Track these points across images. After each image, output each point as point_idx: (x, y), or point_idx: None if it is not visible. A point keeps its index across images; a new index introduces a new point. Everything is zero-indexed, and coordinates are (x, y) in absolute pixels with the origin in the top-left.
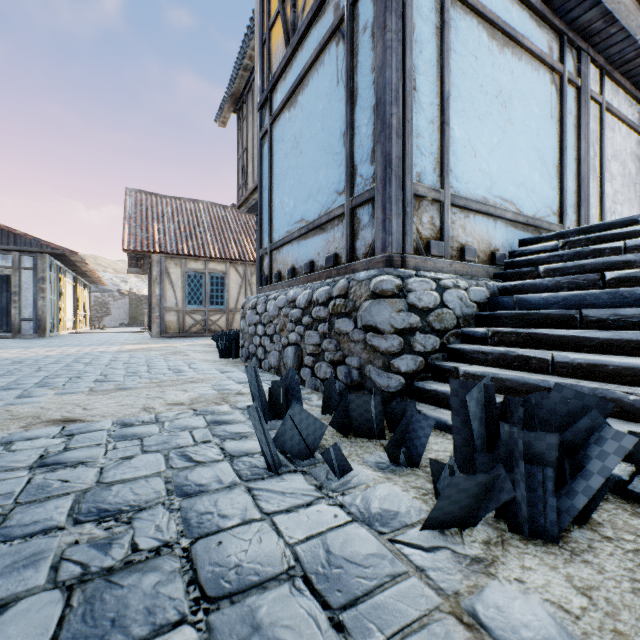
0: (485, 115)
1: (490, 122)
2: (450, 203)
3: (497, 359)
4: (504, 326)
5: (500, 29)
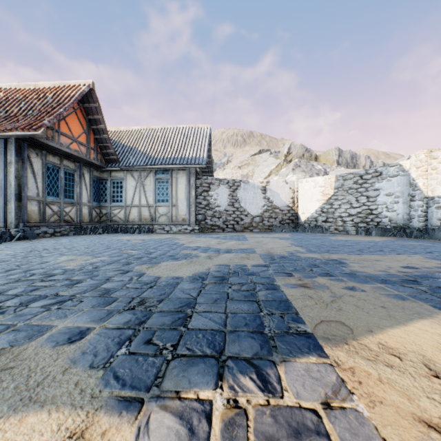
0: None
1: None
2: None
3: None
4: None
5: None
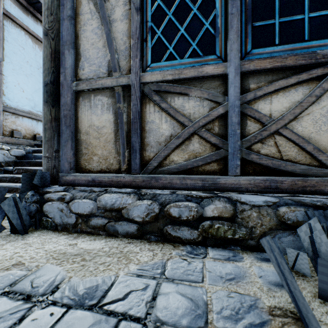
0: (31, 75)
1: (34, 79)
2: (3, 110)
3: (10, 179)
4: (25, 166)
5: (40, 41)
